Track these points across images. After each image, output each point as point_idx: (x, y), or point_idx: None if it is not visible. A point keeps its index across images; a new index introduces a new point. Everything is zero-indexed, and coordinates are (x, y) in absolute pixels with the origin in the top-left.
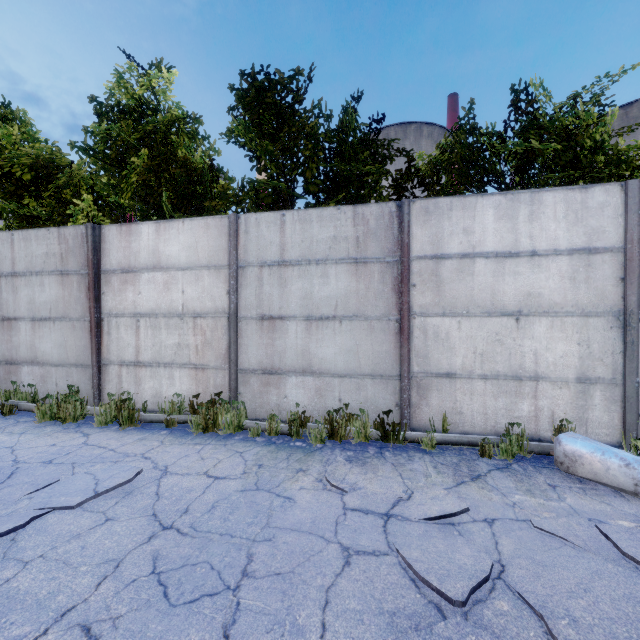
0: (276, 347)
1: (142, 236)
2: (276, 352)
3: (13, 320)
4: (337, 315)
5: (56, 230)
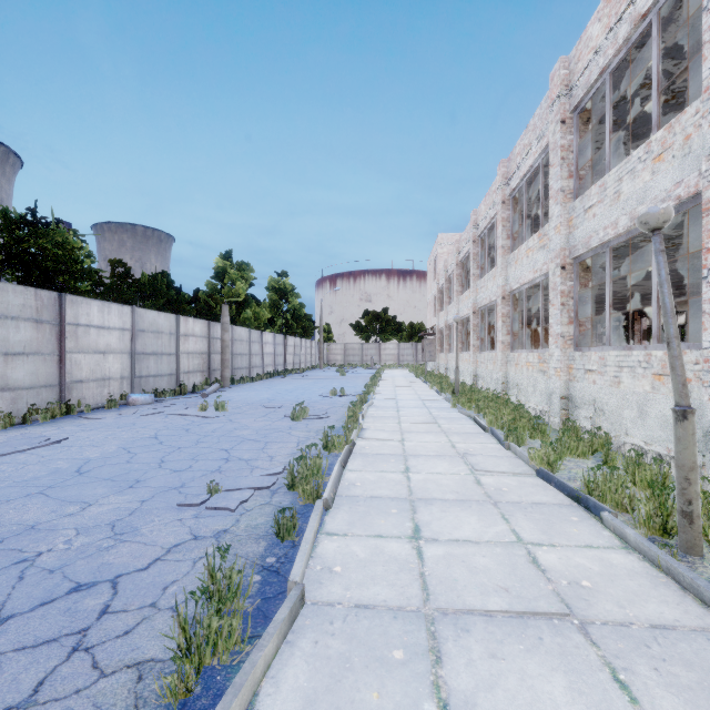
0: None
1: None
2: None
3: None
4: (26, 352)
5: None
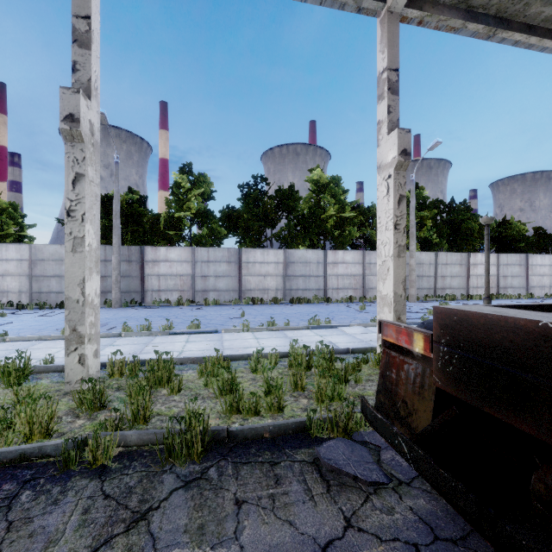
0: (506, 282)
1: (478, 256)
2: (506, 283)
3: (445, 277)
4: (516, 276)
5: (460, 253)
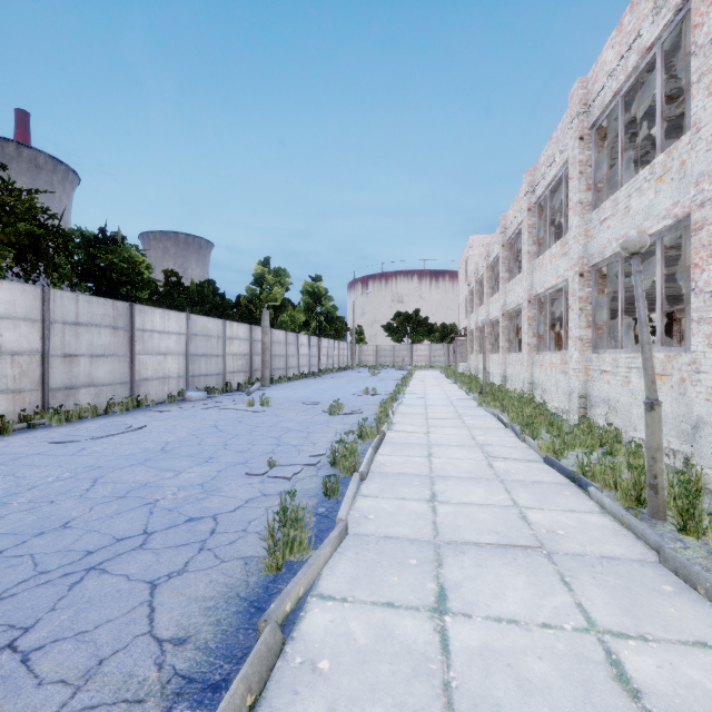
0: (74, 373)
1: None
2: (74, 376)
3: None
4: (106, 354)
5: None
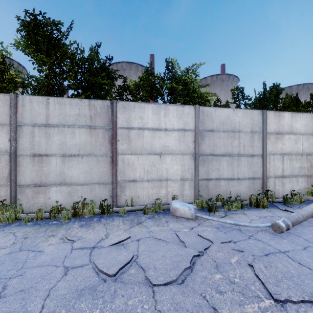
0: (43, 171)
1: None
2: (43, 174)
3: None
4: (80, 154)
5: None
